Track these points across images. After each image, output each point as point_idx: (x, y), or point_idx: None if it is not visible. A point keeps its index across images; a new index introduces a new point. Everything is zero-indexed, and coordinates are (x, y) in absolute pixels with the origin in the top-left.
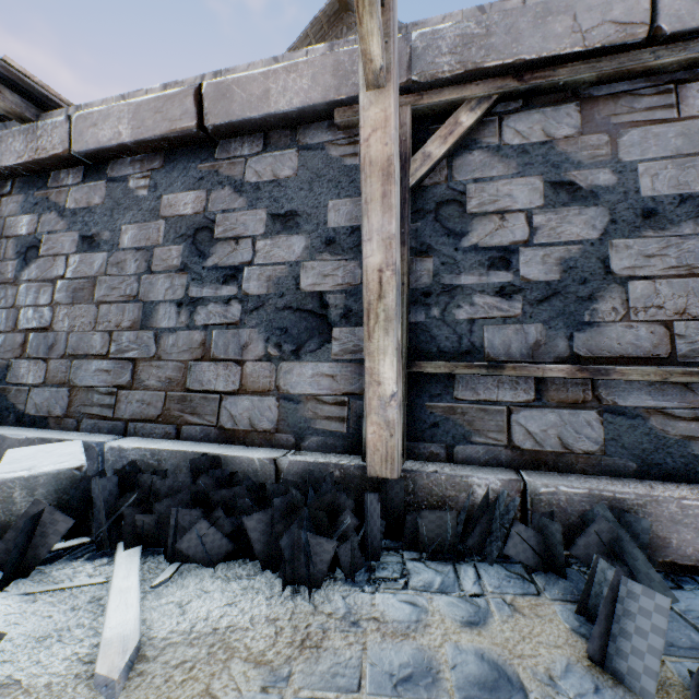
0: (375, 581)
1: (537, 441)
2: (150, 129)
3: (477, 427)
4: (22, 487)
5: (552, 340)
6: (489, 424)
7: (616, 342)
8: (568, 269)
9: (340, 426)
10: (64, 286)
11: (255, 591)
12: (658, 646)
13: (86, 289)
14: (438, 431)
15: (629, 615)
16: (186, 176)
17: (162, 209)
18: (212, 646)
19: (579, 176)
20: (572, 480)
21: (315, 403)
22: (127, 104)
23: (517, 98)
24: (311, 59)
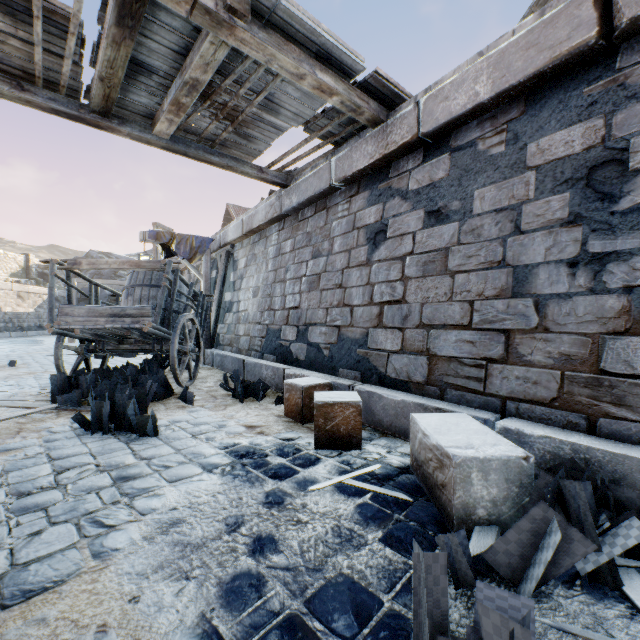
0: None
1: None
2: (517, 72)
3: None
4: (477, 468)
5: None
6: None
7: None
8: None
9: None
10: (413, 261)
11: None
12: None
13: (437, 262)
14: None
15: None
16: (562, 110)
17: (527, 159)
18: None
19: None
20: None
21: None
22: (485, 59)
23: None
24: None
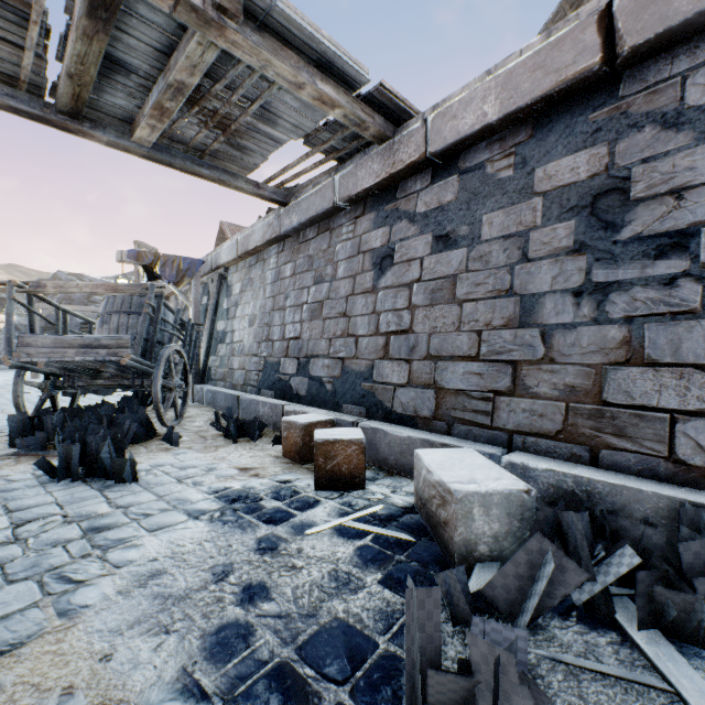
0: None
1: None
2: (525, 94)
3: None
4: (478, 503)
5: None
6: None
7: None
8: None
9: None
10: (421, 289)
11: None
12: None
13: (445, 289)
14: None
15: None
16: (569, 136)
17: (535, 184)
18: None
19: None
20: None
21: None
22: (493, 78)
23: None
24: None
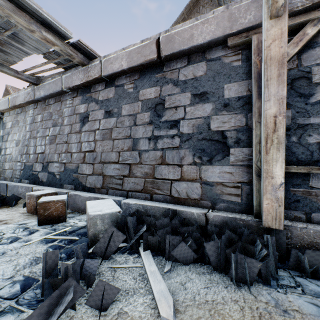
0: (282, 286)
1: None
2: (135, 61)
3: None
4: (99, 219)
5: None
6: None
7: None
8: None
9: (236, 198)
10: (99, 133)
11: (216, 282)
12: None
13: (108, 134)
14: (299, 204)
15: None
16: (150, 81)
17: (139, 96)
18: (210, 310)
19: None
20: None
21: (221, 186)
22: (125, 52)
23: None
24: (216, 15)
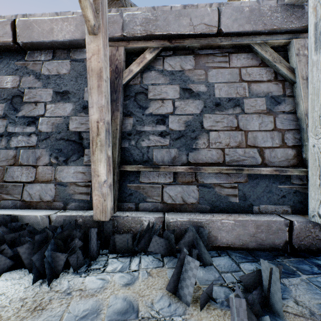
0: (89, 271)
1: (173, 199)
2: None
3: (149, 194)
4: None
5: (180, 155)
6: (154, 193)
7: (204, 156)
8: (188, 125)
9: (86, 197)
10: None
11: (19, 285)
12: (193, 282)
13: None
14: (132, 197)
15: (186, 271)
16: (8, 67)
17: None
18: None
19: (193, 86)
20: (185, 215)
21: (74, 186)
22: None
23: (170, 50)
24: (75, 17)
